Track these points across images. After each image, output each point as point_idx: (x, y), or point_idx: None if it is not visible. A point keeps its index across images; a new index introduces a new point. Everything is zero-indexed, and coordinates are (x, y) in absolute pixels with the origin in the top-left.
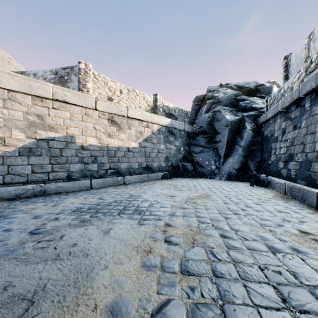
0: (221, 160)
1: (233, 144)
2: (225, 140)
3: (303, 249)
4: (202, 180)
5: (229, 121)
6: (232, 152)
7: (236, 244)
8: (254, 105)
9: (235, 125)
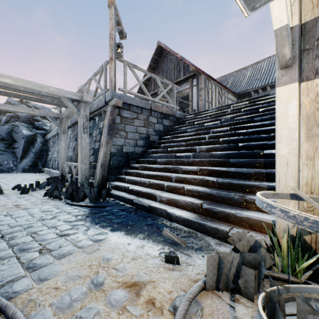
0: (19, 160)
1: (28, 150)
2: (22, 148)
3: (32, 180)
4: (2, 174)
5: (25, 135)
6: (27, 155)
7: (13, 181)
8: (44, 127)
9: (30, 138)
